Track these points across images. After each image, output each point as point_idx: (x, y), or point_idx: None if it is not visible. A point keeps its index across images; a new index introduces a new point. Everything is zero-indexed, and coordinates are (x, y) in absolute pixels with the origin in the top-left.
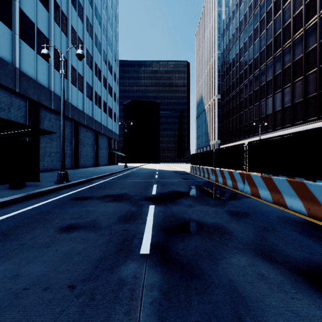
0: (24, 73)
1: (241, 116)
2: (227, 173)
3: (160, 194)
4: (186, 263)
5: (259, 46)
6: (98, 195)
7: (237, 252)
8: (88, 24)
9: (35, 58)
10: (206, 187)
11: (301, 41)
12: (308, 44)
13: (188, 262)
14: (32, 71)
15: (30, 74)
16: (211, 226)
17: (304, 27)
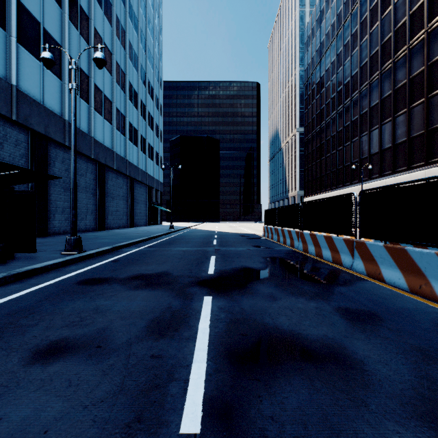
0: (25, 93)
1: (334, 157)
2: (323, 239)
3: (221, 273)
4: None
5: (359, 58)
6: (123, 275)
7: (397, 429)
8: (119, 27)
9: (42, 72)
10: (291, 261)
11: (422, 48)
12: (432, 51)
13: None
14: (36, 90)
15: (34, 95)
16: (319, 347)
17: (426, 28)
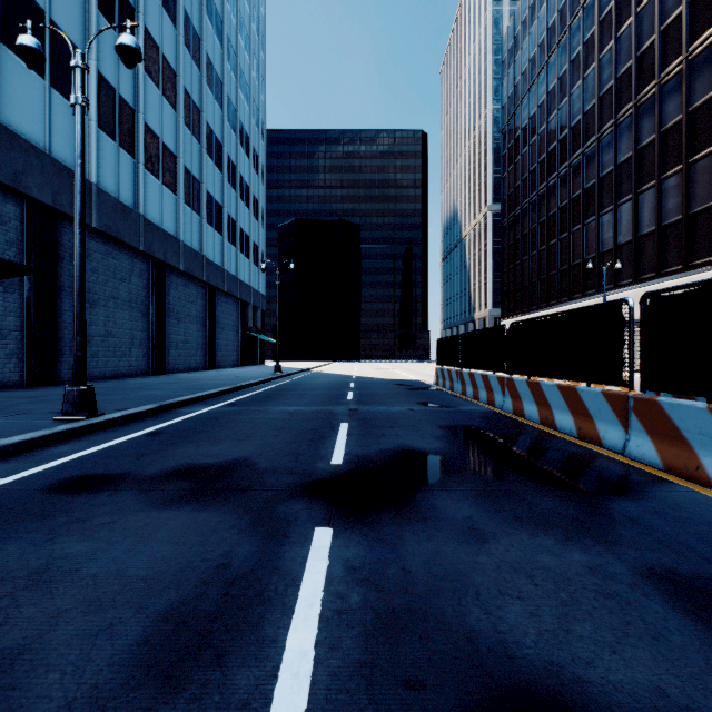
0: (14, 132)
1: (552, 251)
2: (556, 391)
3: (357, 464)
4: None
5: (597, 81)
6: (155, 468)
7: None
8: (189, 31)
9: (47, 97)
10: (496, 434)
11: (711, 57)
12: None
13: None
14: (37, 129)
15: (33, 137)
16: None
17: None
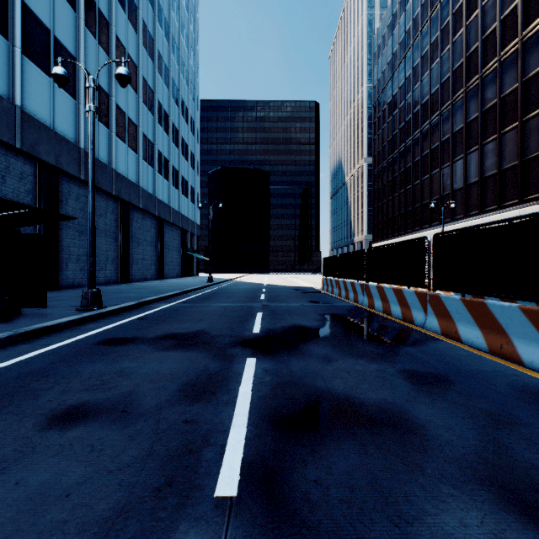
0: (31, 115)
1: (409, 194)
2: (392, 292)
3: (268, 332)
4: (330, 533)
5: (440, 72)
6: (152, 334)
7: (452, 492)
8: (146, 35)
9: (52, 89)
10: (353, 318)
11: (515, 60)
12: (528, 65)
13: (334, 531)
14: (45, 112)
15: (43, 118)
16: (376, 411)
17: (520, 36)
